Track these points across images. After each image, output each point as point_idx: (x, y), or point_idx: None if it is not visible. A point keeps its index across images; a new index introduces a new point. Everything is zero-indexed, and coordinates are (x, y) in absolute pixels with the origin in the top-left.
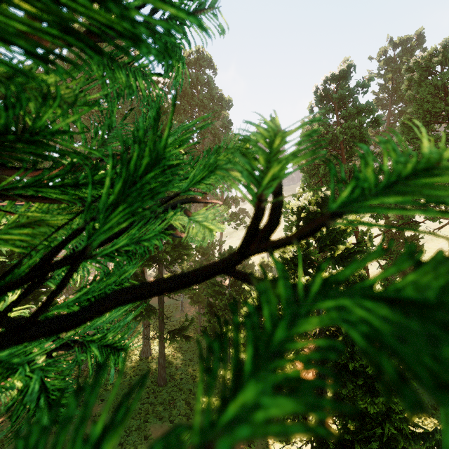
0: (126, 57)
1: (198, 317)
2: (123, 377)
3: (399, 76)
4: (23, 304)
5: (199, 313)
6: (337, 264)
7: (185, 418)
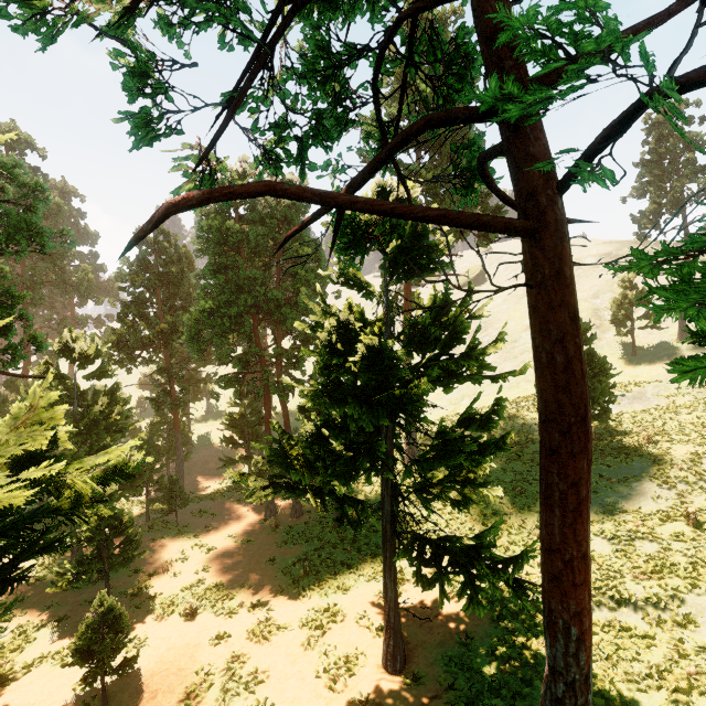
0: None
1: None
2: None
3: None
4: None
5: None
6: (87, 376)
7: None
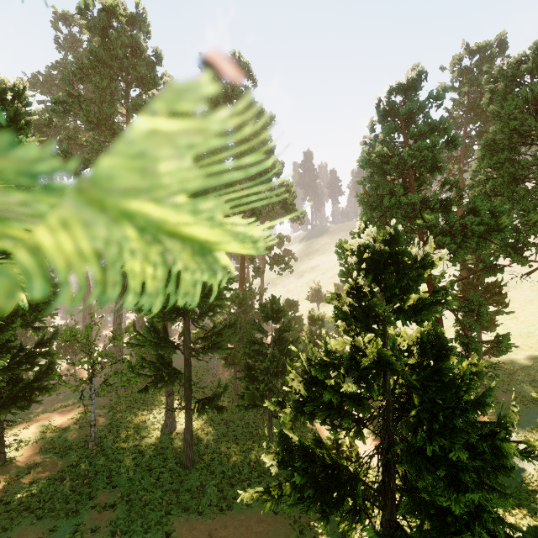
0: (146, 64)
1: (234, 382)
2: (141, 458)
3: (477, 90)
4: (14, 369)
5: (235, 377)
6: (409, 318)
7: (217, 509)
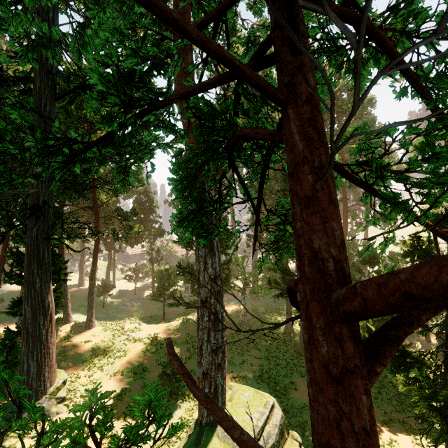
0: None
1: None
2: (272, 341)
3: None
4: None
5: None
6: None
7: None
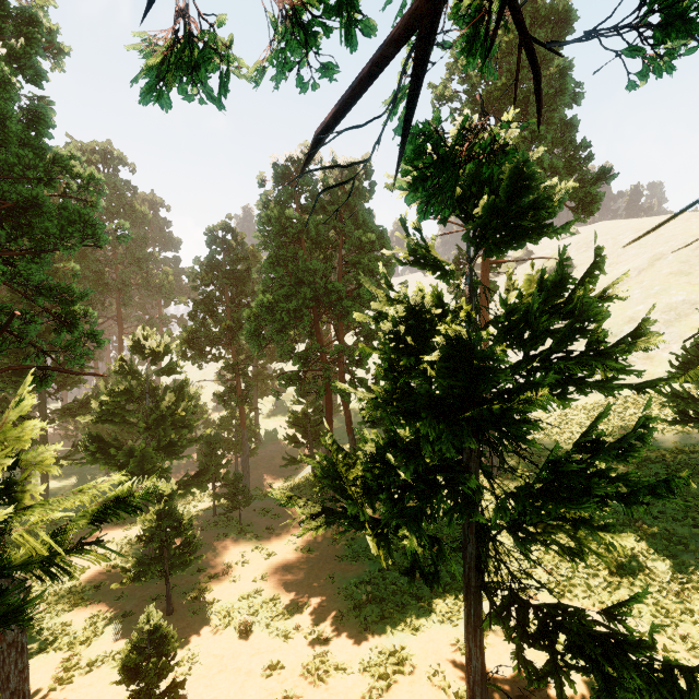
0: None
1: None
2: None
3: None
4: None
5: None
6: (158, 373)
7: None
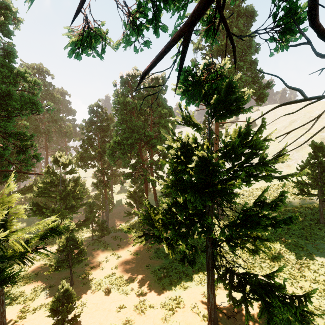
0: None
1: None
2: None
3: None
4: None
5: None
6: (65, 173)
7: None
